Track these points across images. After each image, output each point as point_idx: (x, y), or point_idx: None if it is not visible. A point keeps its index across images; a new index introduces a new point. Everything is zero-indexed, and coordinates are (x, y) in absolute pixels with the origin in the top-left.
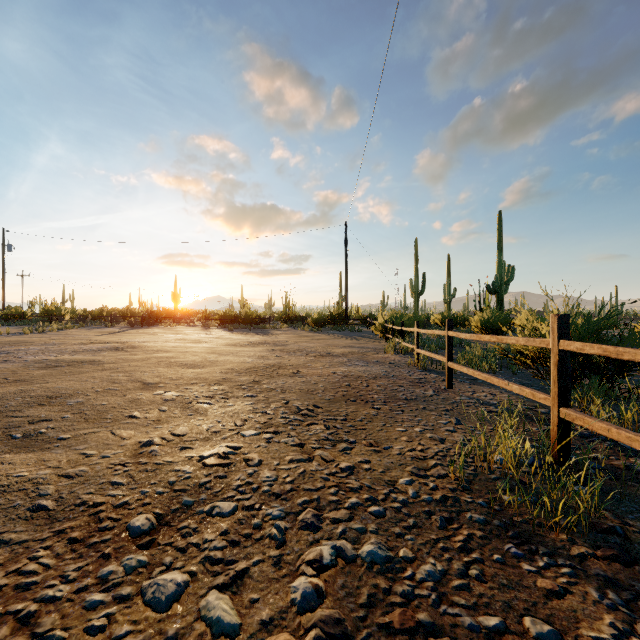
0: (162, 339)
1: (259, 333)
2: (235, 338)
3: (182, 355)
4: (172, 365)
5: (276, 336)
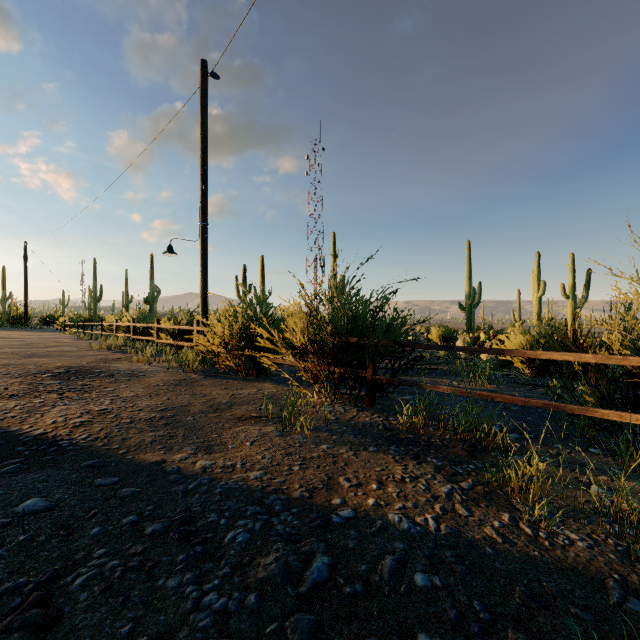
0: None
1: None
2: None
3: None
4: None
5: None
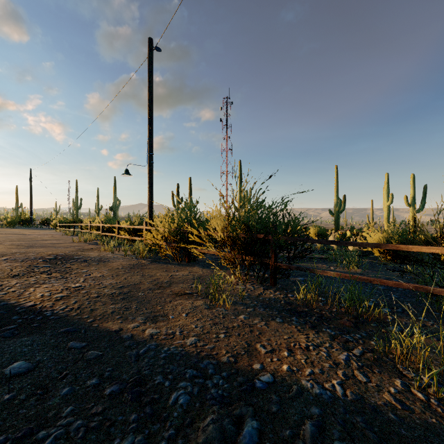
0: None
1: None
2: None
3: None
4: None
5: None
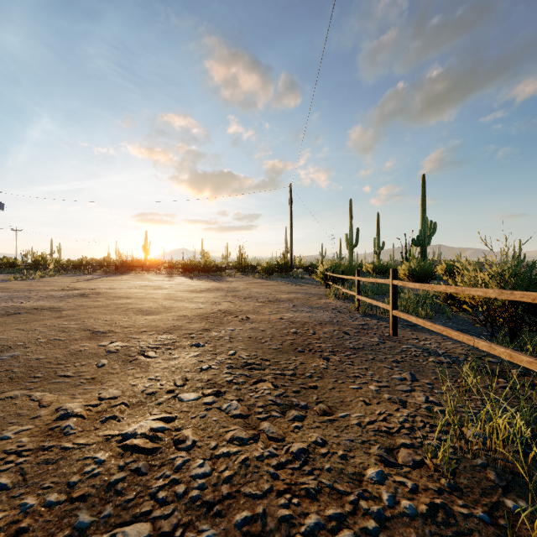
0: (128, 286)
1: (215, 280)
2: (193, 285)
3: (140, 301)
4: (128, 312)
5: (230, 283)
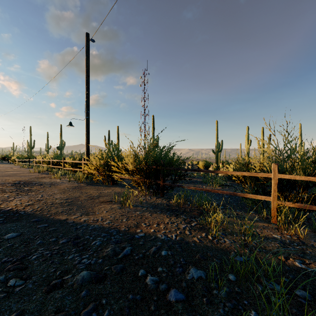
0: None
1: None
2: None
3: None
4: None
5: None
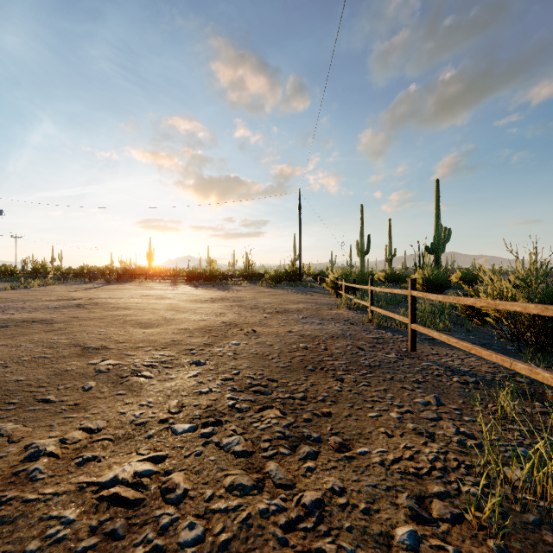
0: (128, 295)
1: (221, 289)
2: (198, 294)
3: (140, 312)
4: (125, 324)
5: (236, 292)
